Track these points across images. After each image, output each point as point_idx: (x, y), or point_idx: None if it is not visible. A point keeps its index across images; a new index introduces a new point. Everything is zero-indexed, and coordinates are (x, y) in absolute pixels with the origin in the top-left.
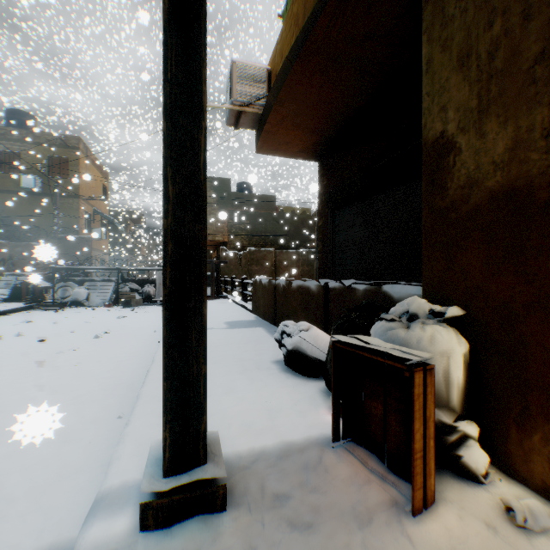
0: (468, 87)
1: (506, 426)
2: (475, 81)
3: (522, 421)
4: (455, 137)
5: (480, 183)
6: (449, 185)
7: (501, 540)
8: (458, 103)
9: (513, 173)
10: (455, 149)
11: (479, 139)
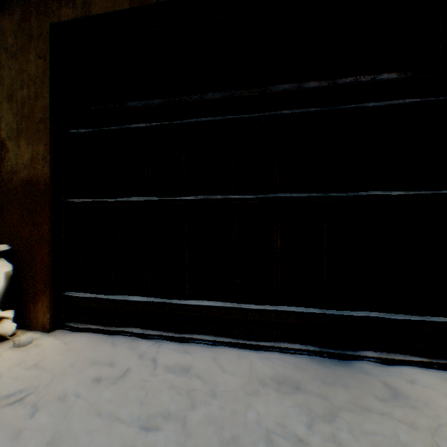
0: (14, 115)
1: (31, 305)
2: (17, 114)
3: (36, 299)
4: (7, 140)
5: (20, 173)
6: (4, 169)
7: (1, 357)
8: (9, 121)
9: (33, 172)
10: (7, 148)
11: (19, 148)
